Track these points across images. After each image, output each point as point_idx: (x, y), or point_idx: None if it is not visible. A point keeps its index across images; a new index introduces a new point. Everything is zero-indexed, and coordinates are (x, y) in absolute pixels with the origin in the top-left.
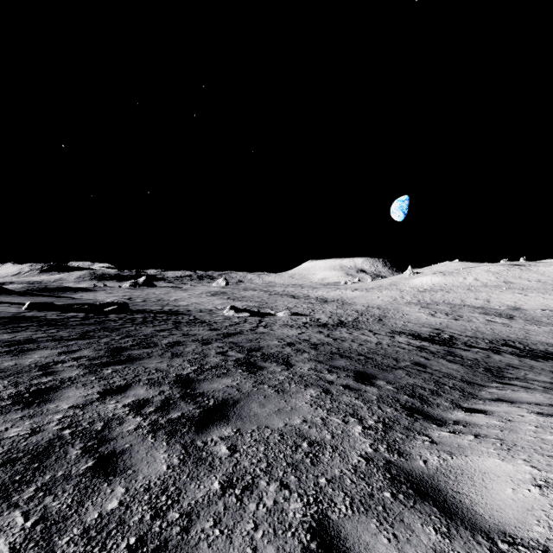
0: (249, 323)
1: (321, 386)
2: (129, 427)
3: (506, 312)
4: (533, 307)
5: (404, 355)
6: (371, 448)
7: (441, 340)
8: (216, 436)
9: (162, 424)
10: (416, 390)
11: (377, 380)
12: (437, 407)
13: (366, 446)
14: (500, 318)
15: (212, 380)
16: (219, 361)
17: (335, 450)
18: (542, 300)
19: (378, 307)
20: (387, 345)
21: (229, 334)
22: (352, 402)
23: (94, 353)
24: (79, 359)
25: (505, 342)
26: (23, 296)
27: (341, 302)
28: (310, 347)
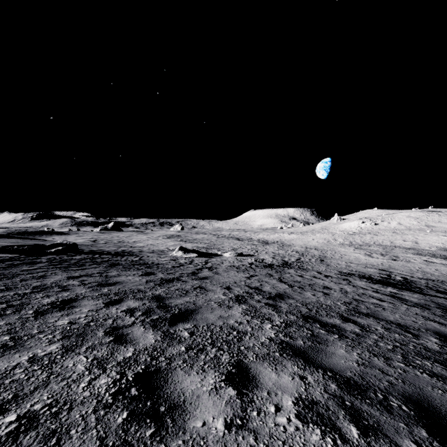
0: (194, 264)
1: None
2: None
3: (439, 253)
4: None
5: (400, 315)
6: None
7: (401, 284)
8: None
9: None
10: None
11: None
12: None
13: None
14: (436, 258)
15: None
16: (81, 373)
17: None
18: None
19: (316, 248)
20: (356, 293)
21: (162, 282)
22: None
23: None
24: None
25: None
26: None
27: (281, 244)
28: (268, 305)
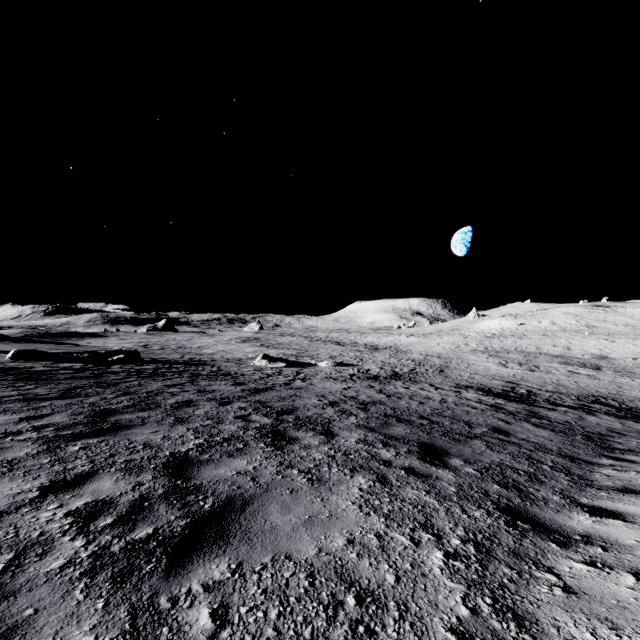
0: (284, 375)
1: (375, 471)
2: (53, 563)
3: (591, 361)
4: (623, 355)
5: (478, 417)
6: (465, 608)
7: (518, 397)
8: (198, 583)
9: (112, 555)
10: (506, 475)
11: (450, 458)
12: (545, 505)
13: (457, 601)
14: (585, 369)
15: (220, 462)
16: (237, 430)
17: (404, 614)
18: (632, 347)
19: (439, 355)
20: (454, 403)
21: (257, 390)
22: (422, 499)
23: (68, 419)
24: (43, 428)
25: (596, 399)
26: (17, 343)
27: (395, 350)
28: (358, 408)
